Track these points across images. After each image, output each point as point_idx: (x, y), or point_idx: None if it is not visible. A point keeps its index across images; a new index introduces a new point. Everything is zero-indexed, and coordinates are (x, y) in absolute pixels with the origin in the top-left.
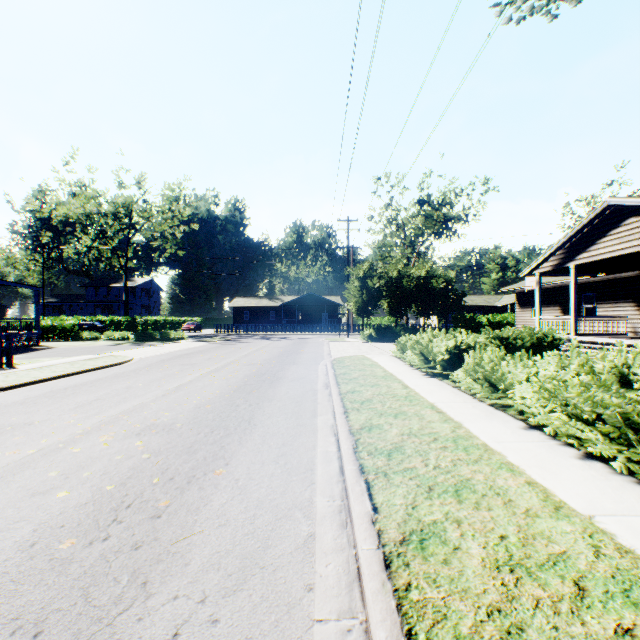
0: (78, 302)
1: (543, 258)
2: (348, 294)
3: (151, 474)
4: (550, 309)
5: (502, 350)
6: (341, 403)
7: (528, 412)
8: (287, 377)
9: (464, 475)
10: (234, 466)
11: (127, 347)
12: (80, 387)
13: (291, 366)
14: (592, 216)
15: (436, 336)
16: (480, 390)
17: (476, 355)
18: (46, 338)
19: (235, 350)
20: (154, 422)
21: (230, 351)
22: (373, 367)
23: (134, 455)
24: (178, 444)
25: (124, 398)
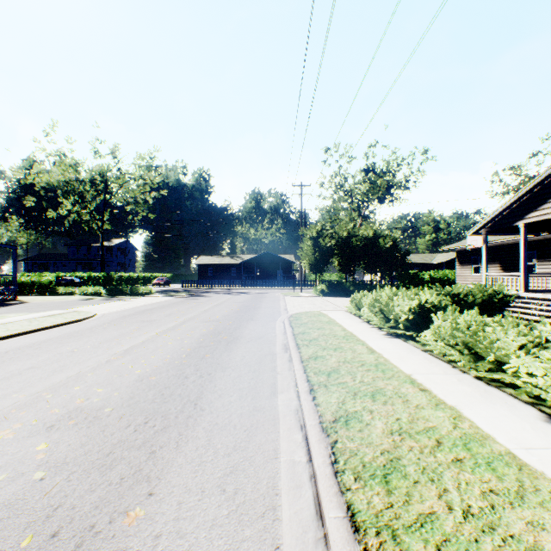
0: (61, 260)
1: (491, 217)
2: (302, 252)
3: (26, 522)
4: (490, 266)
5: (476, 311)
6: (304, 375)
7: (548, 399)
8: (244, 336)
9: (522, 538)
10: (159, 500)
11: (96, 302)
12: (23, 350)
13: (249, 323)
14: (545, 175)
15: (396, 294)
16: (459, 357)
17: (448, 316)
18: (25, 293)
19: (196, 305)
20: (79, 405)
21: (191, 306)
22: (331, 325)
23: (23, 473)
24: (93, 448)
25: (62, 366)
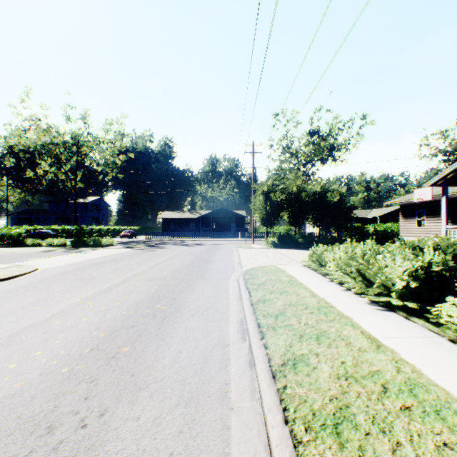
0: (42, 215)
1: (456, 167)
2: (254, 207)
3: None
4: (437, 219)
5: None
6: (287, 436)
7: None
8: (188, 305)
9: None
10: None
11: (54, 254)
12: None
13: (198, 282)
14: None
15: (376, 250)
16: None
17: None
18: None
19: (150, 258)
20: None
21: (144, 259)
22: (294, 286)
23: None
24: None
25: None
